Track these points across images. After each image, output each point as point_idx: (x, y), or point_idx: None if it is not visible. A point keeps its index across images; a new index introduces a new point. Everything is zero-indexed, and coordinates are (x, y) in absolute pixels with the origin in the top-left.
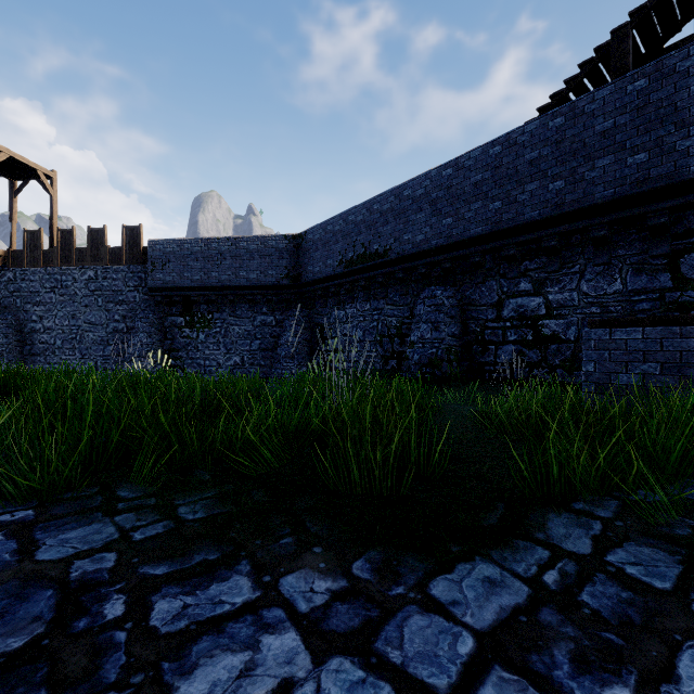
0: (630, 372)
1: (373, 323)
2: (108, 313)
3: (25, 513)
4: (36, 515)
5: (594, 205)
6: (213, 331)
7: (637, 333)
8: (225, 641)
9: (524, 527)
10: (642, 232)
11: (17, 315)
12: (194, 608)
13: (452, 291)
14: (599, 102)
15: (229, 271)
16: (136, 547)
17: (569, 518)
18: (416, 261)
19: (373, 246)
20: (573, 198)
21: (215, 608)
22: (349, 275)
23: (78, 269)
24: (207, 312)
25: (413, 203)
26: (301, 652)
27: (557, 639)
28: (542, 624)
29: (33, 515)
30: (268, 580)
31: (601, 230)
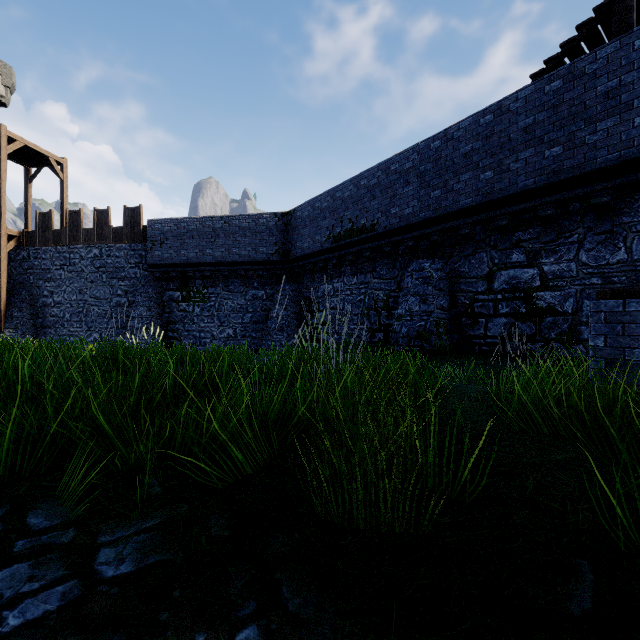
0: None
1: (360, 297)
2: (112, 289)
3: None
4: None
5: (596, 170)
6: (207, 305)
7: None
8: None
9: None
10: None
11: (31, 290)
12: None
13: (441, 263)
14: (601, 61)
15: (222, 248)
16: None
17: None
18: (404, 235)
19: (360, 221)
20: (572, 164)
21: None
22: (337, 250)
23: (85, 248)
24: (202, 287)
25: (400, 177)
26: None
27: None
28: None
29: None
30: None
31: (603, 196)
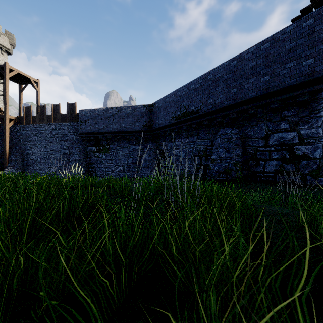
0: None
1: (190, 149)
2: (61, 145)
3: None
4: None
5: None
6: (109, 154)
7: None
8: None
9: None
10: None
11: (21, 146)
12: None
13: (237, 130)
14: None
15: (117, 124)
16: None
17: None
18: (215, 114)
19: (190, 108)
20: (320, 69)
21: None
22: (177, 124)
23: (47, 124)
24: (106, 145)
25: (213, 82)
26: None
27: None
28: None
29: None
30: None
31: None
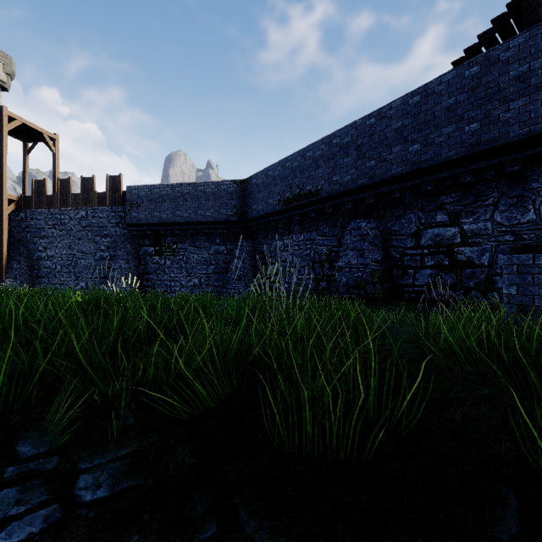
0: None
1: (306, 251)
2: (96, 245)
3: None
4: None
5: (509, 143)
6: (177, 258)
7: None
8: None
9: None
10: None
11: (28, 246)
12: None
13: (375, 223)
14: (513, 49)
15: (189, 210)
16: None
17: None
18: (344, 199)
19: (306, 187)
20: (488, 138)
21: None
22: (286, 212)
23: (73, 210)
24: (172, 243)
25: (341, 149)
26: None
27: None
28: None
29: None
30: None
31: (515, 165)
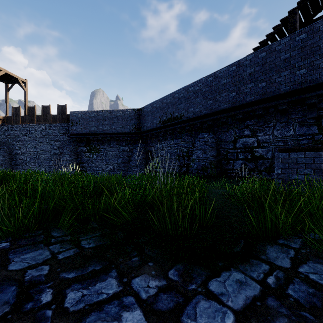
0: (298, 173)
1: (175, 150)
2: (51, 146)
3: (5, 244)
4: (10, 245)
5: (280, 94)
6: (100, 154)
7: (302, 155)
8: (103, 315)
9: (254, 252)
10: (303, 107)
11: (9, 146)
12: (88, 297)
13: (212, 135)
14: (282, 45)
15: (107, 126)
16: (59, 262)
17: (277, 248)
18: (195, 121)
19: (175, 114)
20: (270, 91)
21: (98, 297)
22: (164, 128)
23: (37, 125)
24: (97, 145)
25: (194, 93)
26: (143, 322)
27: (278, 315)
28: (269, 306)
29: (9, 245)
30: (126, 281)
31: (283, 106)
